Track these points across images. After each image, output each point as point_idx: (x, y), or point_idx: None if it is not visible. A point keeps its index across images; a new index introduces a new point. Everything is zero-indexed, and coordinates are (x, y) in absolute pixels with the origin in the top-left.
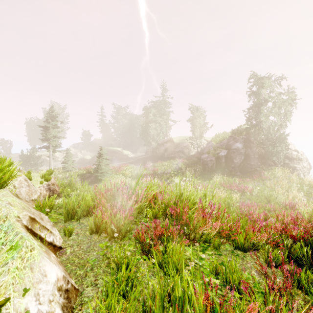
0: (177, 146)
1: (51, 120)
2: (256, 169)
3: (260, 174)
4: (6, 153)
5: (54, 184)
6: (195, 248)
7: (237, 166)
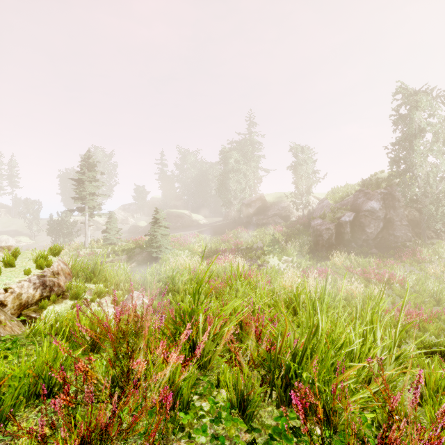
0: (271, 208)
1: (86, 169)
2: (404, 244)
3: (414, 252)
4: (33, 218)
5: (57, 273)
6: None
7: (371, 238)
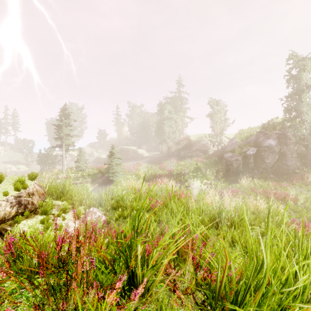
0: (194, 145)
1: (63, 118)
2: (294, 171)
3: (302, 177)
4: (28, 152)
5: (32, 194)
6: None
7: (269, 167)
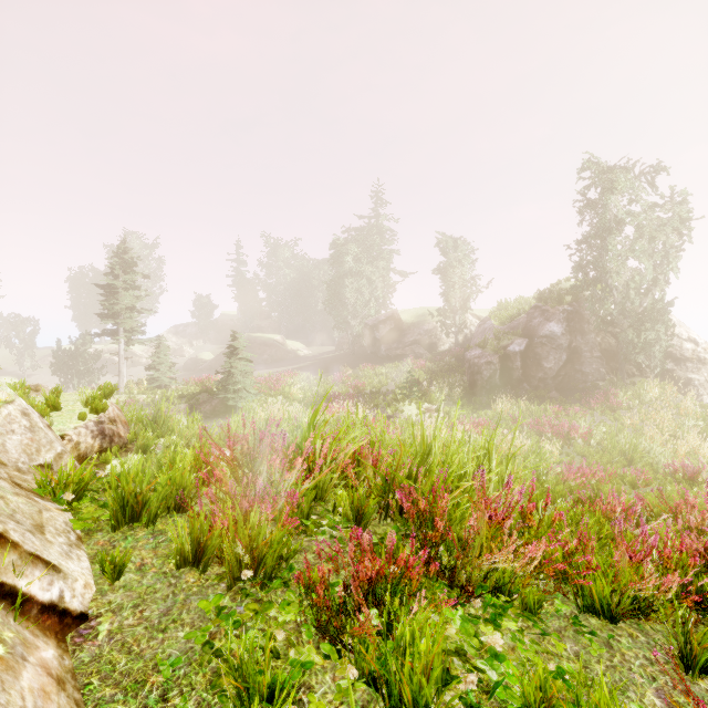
0: (409, 331)
1: (121, 270)
2: (595, 385)
3: (607, 395)
4: (24, 347)
5: (114, 420)
6: (471, 609)
7: (551, 377)
